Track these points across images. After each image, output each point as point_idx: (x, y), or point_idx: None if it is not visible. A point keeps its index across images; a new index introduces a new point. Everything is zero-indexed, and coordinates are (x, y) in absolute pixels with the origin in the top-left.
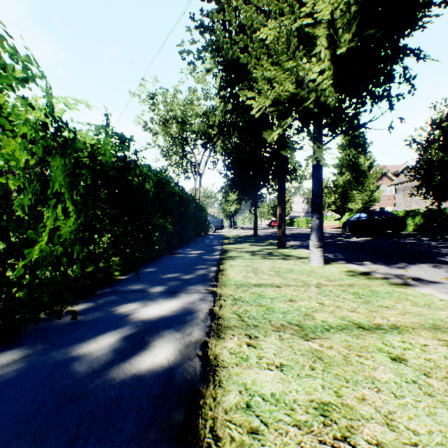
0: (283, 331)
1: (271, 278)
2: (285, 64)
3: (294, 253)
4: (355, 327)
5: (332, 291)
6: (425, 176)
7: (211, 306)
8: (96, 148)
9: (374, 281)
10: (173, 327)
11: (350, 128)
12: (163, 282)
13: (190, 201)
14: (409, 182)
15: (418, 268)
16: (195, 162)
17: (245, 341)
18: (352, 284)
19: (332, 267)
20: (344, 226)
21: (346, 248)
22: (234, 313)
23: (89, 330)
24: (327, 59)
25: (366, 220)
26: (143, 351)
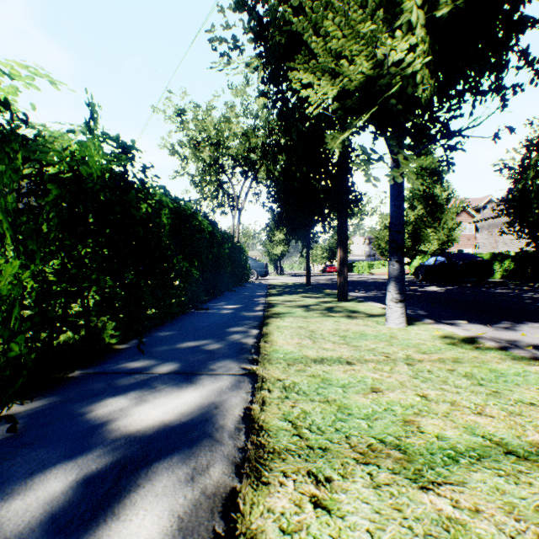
0: (376, 463)
1: (336, 349)
2: (360, 29)
3: (361, 307)
4: (501, 452)
5: (433, 372)
6: (519, 210)
7: (247, 402)
8: (81, 158)
9: (488, 352)
10: (179, 453)
11: (442, 137)
12: (179, 355)
13: (225, 241)
14: (495, 218)
15: (533, 329)
16: (233, 194)
17: (308, 494)
18: (458, 358)
19: (419, 329)
20: (416, 272)
21: (426, 300)
22: (285, 418)
23: (26, 461)
24: (419, 28)
25: (444, 265)
26: (106, 521)
